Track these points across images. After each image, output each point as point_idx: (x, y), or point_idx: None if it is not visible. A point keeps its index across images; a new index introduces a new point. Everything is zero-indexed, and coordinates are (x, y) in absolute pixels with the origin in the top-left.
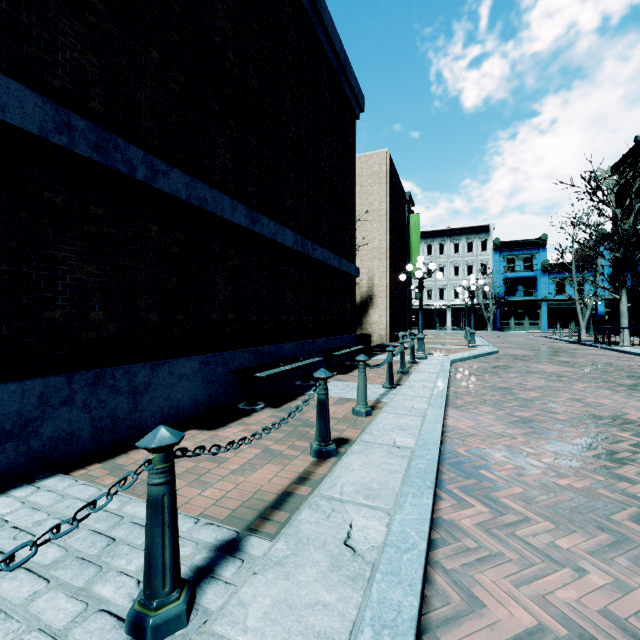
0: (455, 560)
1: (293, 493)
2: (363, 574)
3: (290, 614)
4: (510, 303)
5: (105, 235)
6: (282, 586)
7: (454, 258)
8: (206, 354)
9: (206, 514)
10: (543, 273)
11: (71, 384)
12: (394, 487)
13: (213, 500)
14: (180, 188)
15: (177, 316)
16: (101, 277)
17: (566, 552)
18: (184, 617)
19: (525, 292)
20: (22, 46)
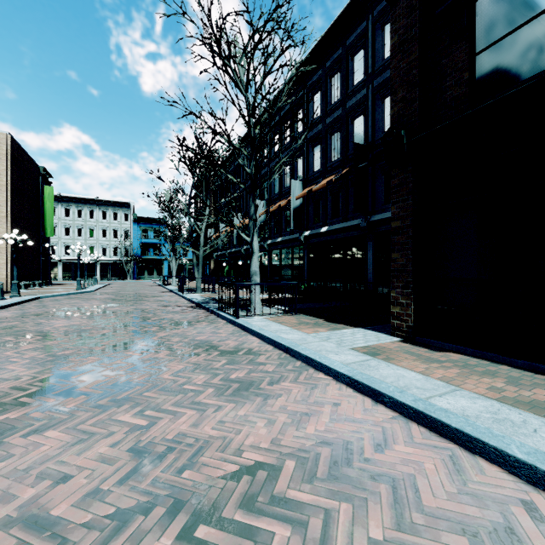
0: None
1: None
2: None
3: None
4: (145, 260)
5: None
6: None
7: (103, 223)
8: None
9: None
10: (165, 241)
11: None
12: None
13: None
14: None
15: None
16: None
17: None
18: None
19: (155, 253)
20: None
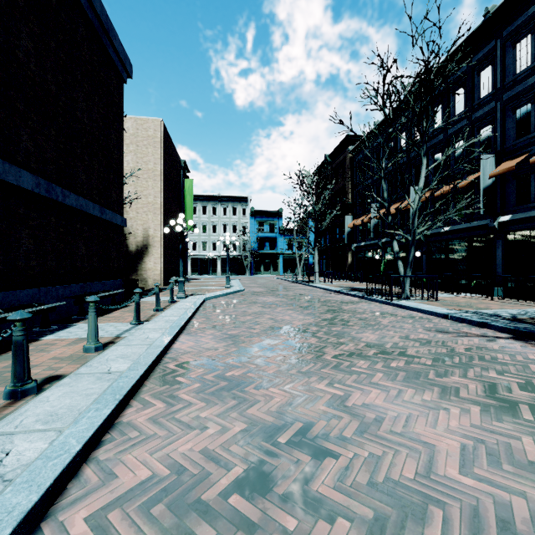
0: (113, 451)
1: None
2: None
3: None
4: (261, 255)
5: None
6: None
7: (223, 219)
8: None
9: None
10: (281, 235)
11: None
12: (82, 407)
13: None
14: None
15: None
16: None
17: (203, 419)
18: None
19: (270, 247)
20: None
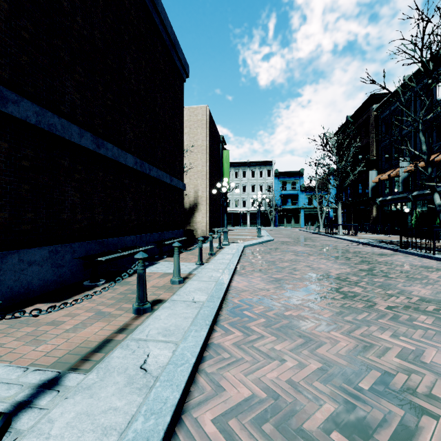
0: (214, 367)
1: (112, 340)
2: (148, 384)
3: (87, 420)
4: (284, 210)
5: None
6: (86, 403)
7: (252, 180)
8: (56, 245)
9: (36, 363)
10: (302, 192)
11: None
12: (185, 327)
13: (45, 353)
14: (30, 115)
15: (28, 215)
16: None
17: (278, 352)
18: None
19: (292, 203)
20: None
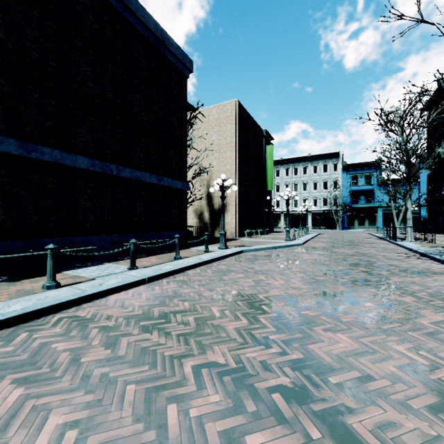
0: None
1: None
2: None
3: None
4: (354, 209)
5: None
6: None
7: (313, 177)
8: None
9: None
10: (379, 187)
11: None
12: None
13: None
14: None
15: None
16: None
17: None
18: None
19: (366, 201)
20: None
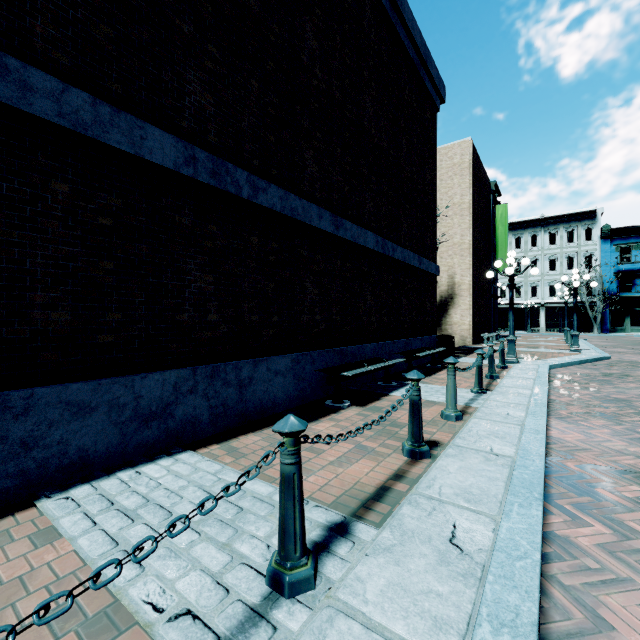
0: (574, 577)
1: (391, 488)
2: (473, 573)
3: (405, 596)
4: (624, 300)
5: (218, 248)
6: (394, 570)
7: (549, 250)
8: (296, 353)
9: (313, 498)
10: None
11: (195, 376)
12: (496, 494)
13: (317, 486)
14: (276, 202)
15: (273, 318)
16: (215, 285)
17: None
18: (312, 580)
19: None
20: (162, 98)
